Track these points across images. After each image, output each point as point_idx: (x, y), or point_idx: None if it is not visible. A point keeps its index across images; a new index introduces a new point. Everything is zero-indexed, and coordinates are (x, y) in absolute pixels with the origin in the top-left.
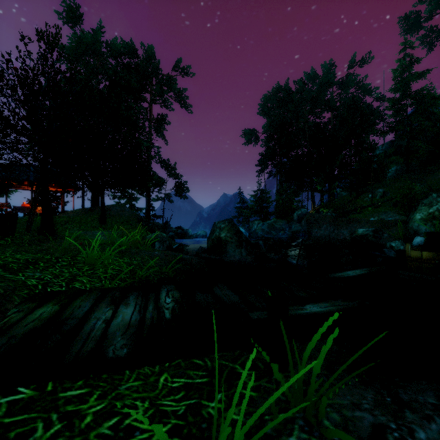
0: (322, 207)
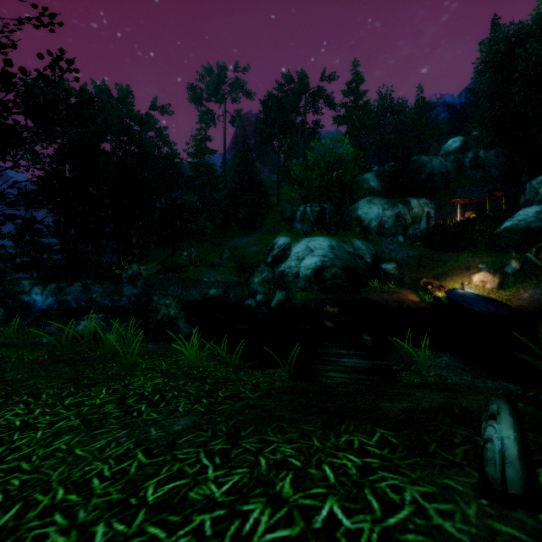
0: (134, 263)
